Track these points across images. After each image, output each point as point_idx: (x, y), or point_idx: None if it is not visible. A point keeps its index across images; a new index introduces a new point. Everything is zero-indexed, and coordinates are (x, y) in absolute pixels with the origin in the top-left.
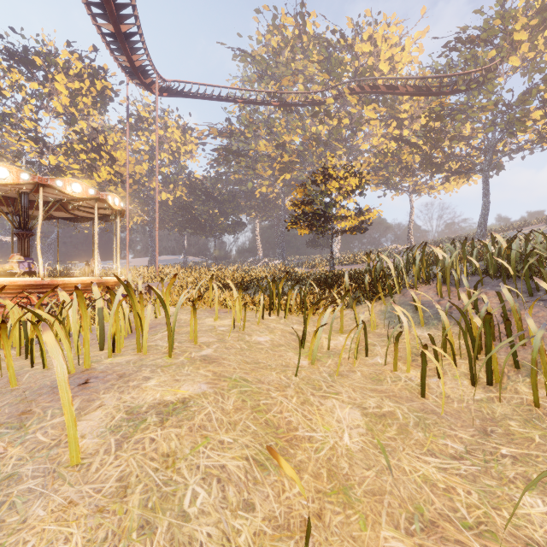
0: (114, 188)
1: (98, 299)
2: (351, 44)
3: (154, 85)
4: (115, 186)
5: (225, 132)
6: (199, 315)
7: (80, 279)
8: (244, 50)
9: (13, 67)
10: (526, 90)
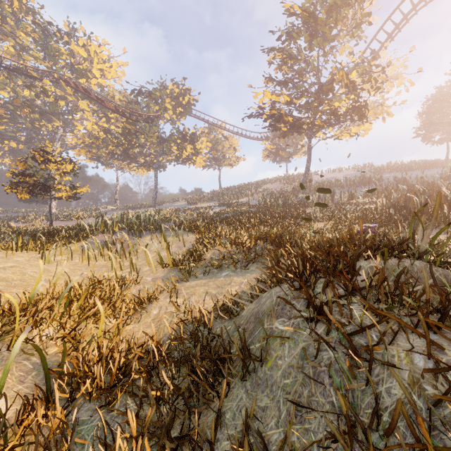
0: None
1: None
2: (68, 42)
3: None
4: None
5: None
6: None
7: None
8: None
9: None
10: (170, 135)
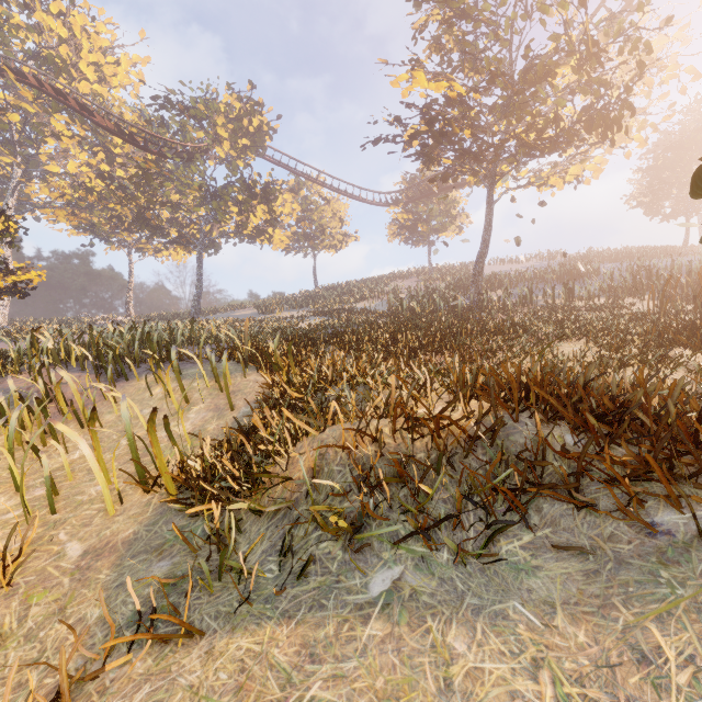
0: None
1: None
2: (28, 4)
3: None
4: None
5: None
6: None
7: None
8: None
9: None
10: (224, 185)
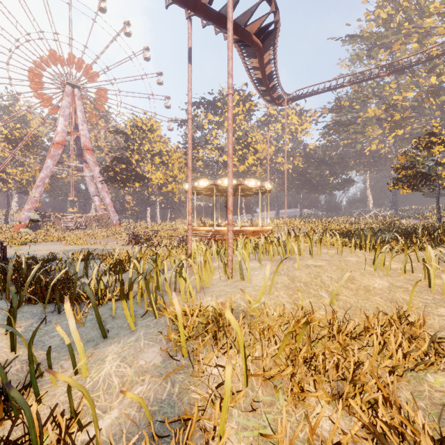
0: (255, 168)
1: (283, 237)
2: None
3: (283, 101)
4: (256, 166)
5: (334, 109)
6: (319, 248)
7: (254, 228)
8: (352, 35)
9: (208, 112)
10: None
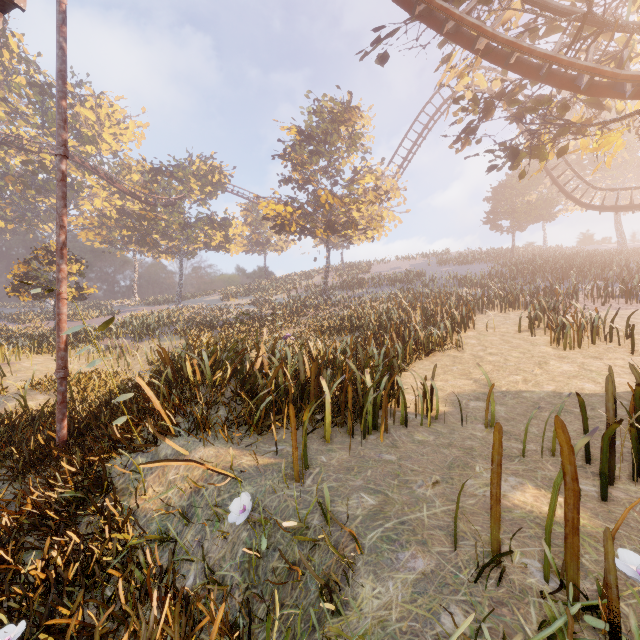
0: None
1: None
2: (72, 104)
3: None
4: None
5: None
6: None
7: None
8: None
9: None
10: (195, 221)
